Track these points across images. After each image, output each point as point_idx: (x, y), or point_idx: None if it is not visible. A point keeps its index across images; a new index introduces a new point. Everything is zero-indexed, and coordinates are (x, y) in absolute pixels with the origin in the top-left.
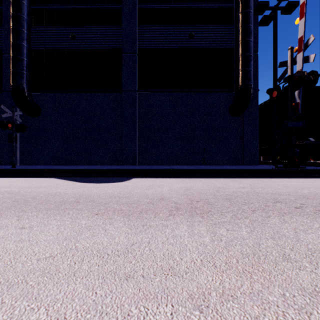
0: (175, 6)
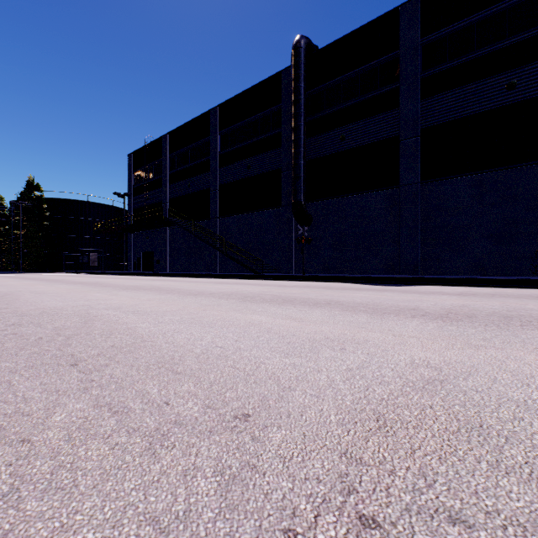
0: (480, 53)
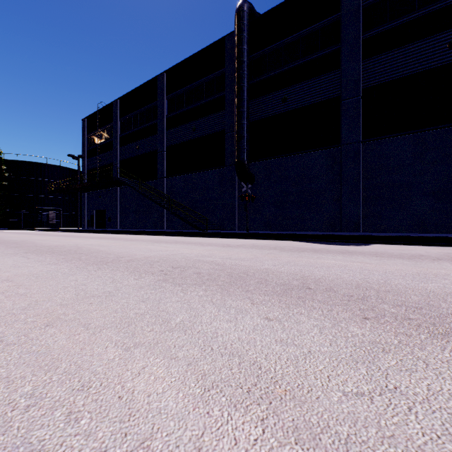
0: (422, 13)
